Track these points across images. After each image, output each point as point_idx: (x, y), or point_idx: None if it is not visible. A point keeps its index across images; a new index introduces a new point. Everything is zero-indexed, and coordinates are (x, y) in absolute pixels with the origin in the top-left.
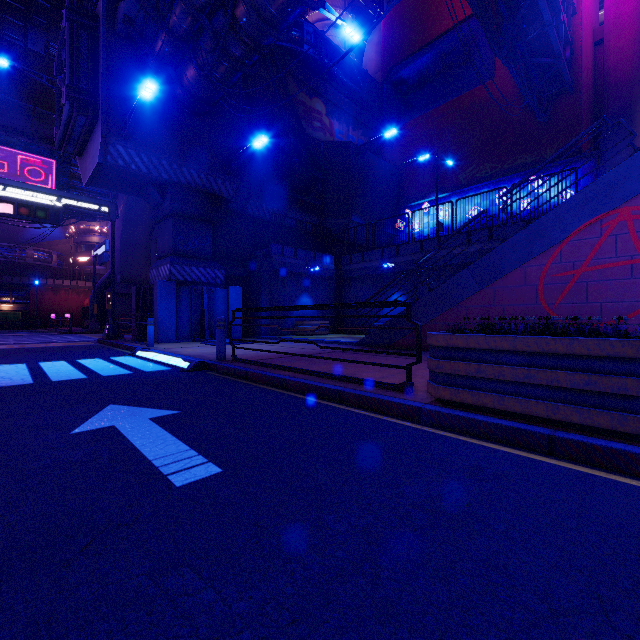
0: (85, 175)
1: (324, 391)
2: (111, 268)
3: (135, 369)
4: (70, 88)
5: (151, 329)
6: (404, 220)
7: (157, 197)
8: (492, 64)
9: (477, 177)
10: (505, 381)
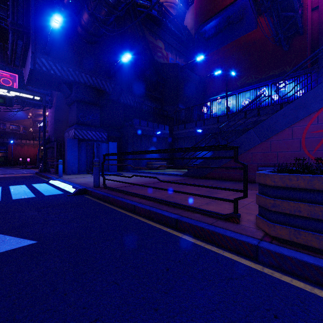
0: (25, 78)
1: (163, 218)
2: (43, 132)
3: (39, 193)
4: (12, 23)
5: (60, 166)
6: (207, 107)
7: (67, 91)
8: (255, 20)
9: (247, 83)
10: None
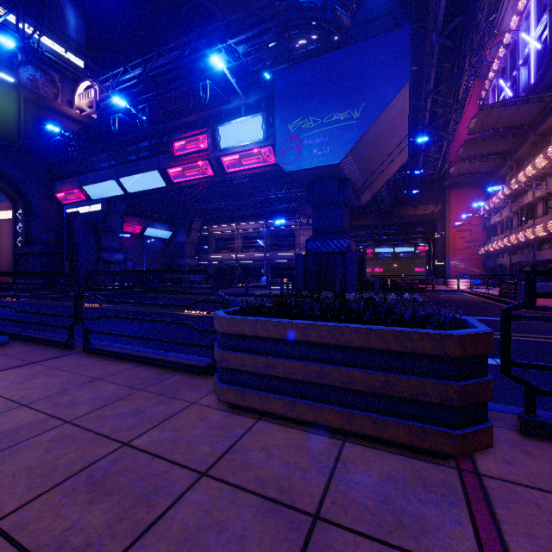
0: None
1: None
2: None
3: None
4: None
5: None
6: None
7: None
8: None
9: None
10: None
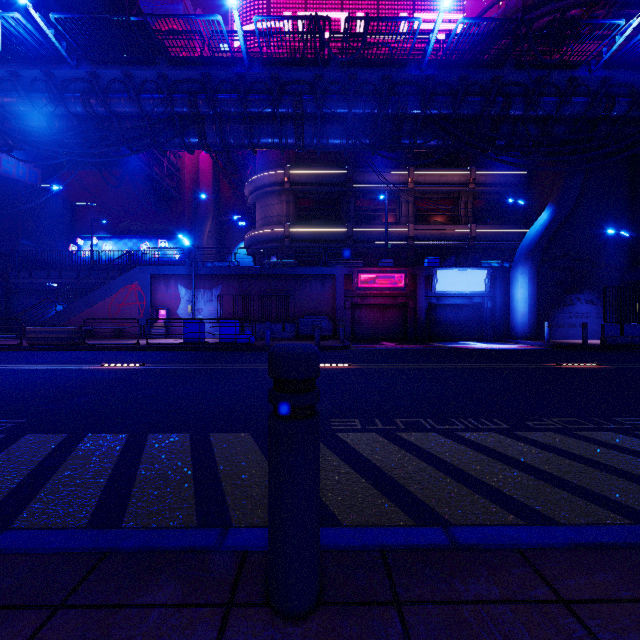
0: None
1: None
2: None
3: None
4: None
5: None
6: (77, 246)
7: None
8: None
9: (132, 229)
10: (43, 338)
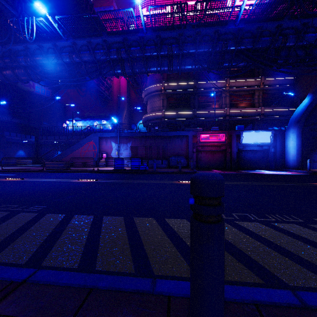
0: None
1: (29, 171)
2: None
3: None
4: None
5: None
6: (66, 124)
7: None
8: None
9: (90, 116)
10: (52, 166)
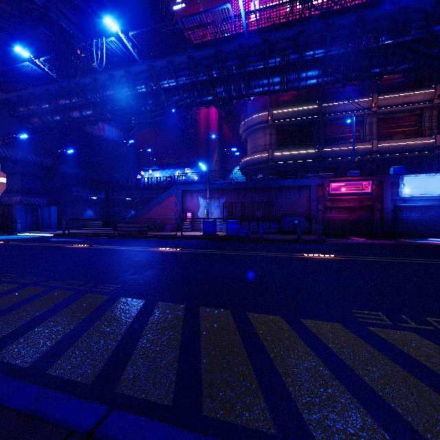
0: None
1: (98, 235)
2: None
3: (33, 237)
4: None
5: (20, 225)
6: (141, 175)
7: (11, 165)
8: None
9: (170, 163)
10: (125, 230)
